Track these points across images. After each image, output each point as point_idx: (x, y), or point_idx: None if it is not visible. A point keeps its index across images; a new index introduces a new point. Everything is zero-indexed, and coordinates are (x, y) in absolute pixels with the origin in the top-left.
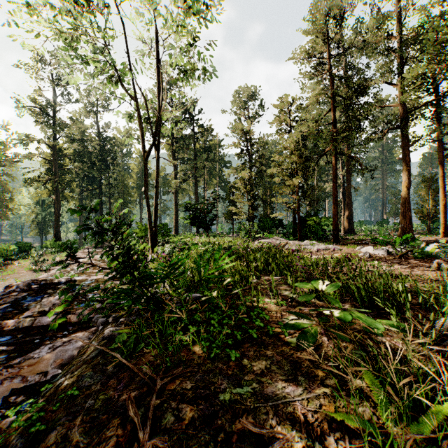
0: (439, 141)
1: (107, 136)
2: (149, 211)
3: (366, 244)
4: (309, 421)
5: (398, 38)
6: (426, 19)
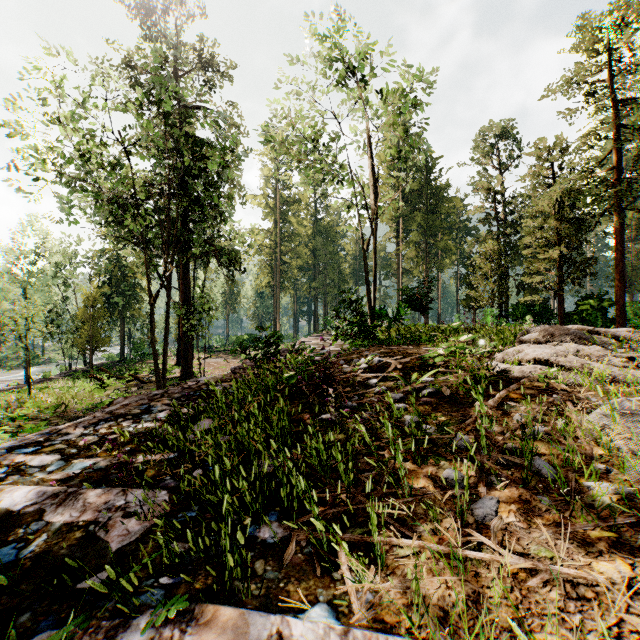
0: None
1: (322, 218)
2: (369, 297)
3: None
4: (422, 350)
5: None
6: None
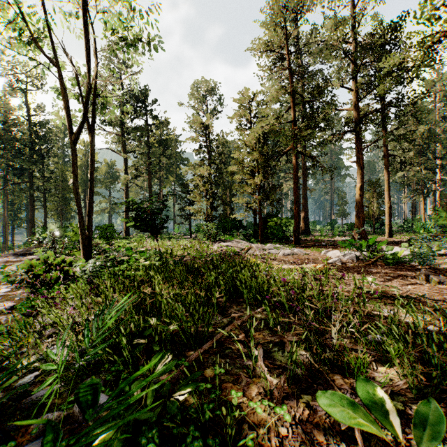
0: (385, 147)
1: (40, 121)
2: (80, 211)
3: (327, 246)
4: None
5: (353, 44)
6: (378, 28)
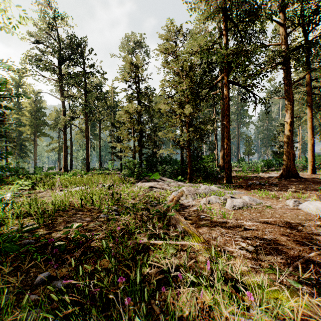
0: (308, 85)
1: None
2: None
3: (267, 186)
4: None
5: None
6: None
